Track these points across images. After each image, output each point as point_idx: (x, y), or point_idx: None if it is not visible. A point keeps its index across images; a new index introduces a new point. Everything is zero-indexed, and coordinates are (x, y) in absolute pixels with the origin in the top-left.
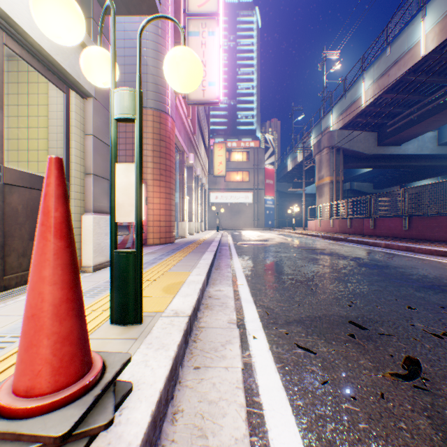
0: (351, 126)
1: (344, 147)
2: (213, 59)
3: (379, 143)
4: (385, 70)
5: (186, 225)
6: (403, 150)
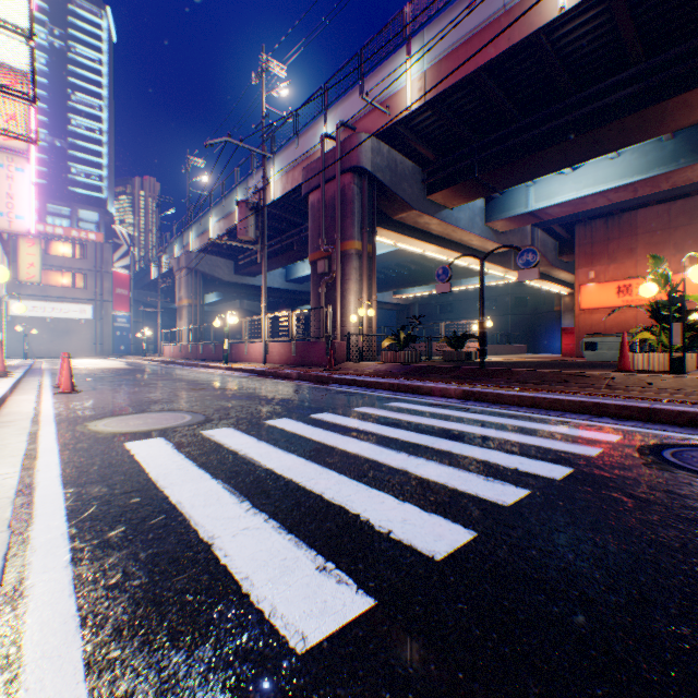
0: (211, 250)
1: (204, 271)
2: (24, 195)
3: (237, 272)
4: (223, 217)
5: None
6: (259, 282)
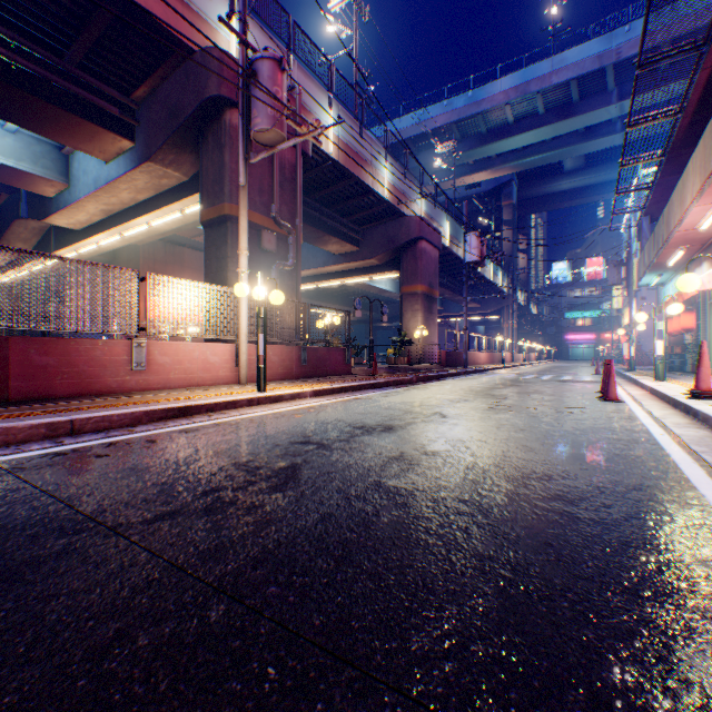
0: None
1: None
2: None
3: None
4: None
5: None
6: None
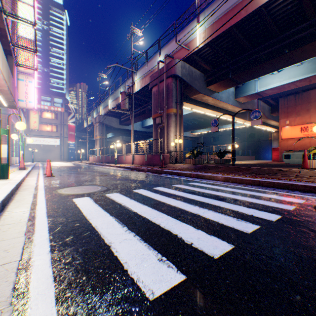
0: (109, 114)
1: (106, 123)
2: (32, 92)
3: (120, 124)
4: (114, 99)
5: (15, 159)
6: (130, 128)
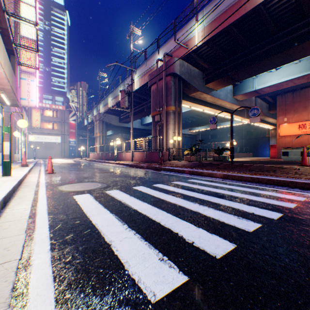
0: (109, 112)
1: (106, 121)
2: (34, 91)
3: (120, 121)
4: (114, 98)
5: (18, 156)
6: (129, 125)
